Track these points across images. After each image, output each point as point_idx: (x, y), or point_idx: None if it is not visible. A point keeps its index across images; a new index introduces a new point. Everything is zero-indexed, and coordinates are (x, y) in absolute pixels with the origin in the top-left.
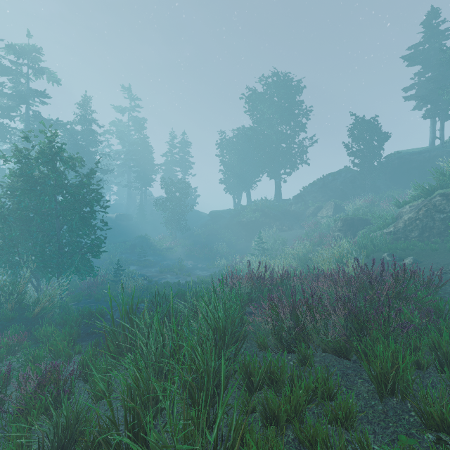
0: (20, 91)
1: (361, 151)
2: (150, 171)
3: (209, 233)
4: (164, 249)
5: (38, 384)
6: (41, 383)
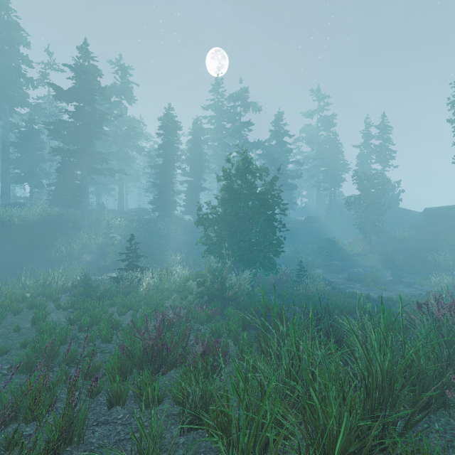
0: (236, 126)
1: None
2: (339, 170)
3: (422, 237)
4: (354, 255)
5: (203, 352)
6: (204, 352)
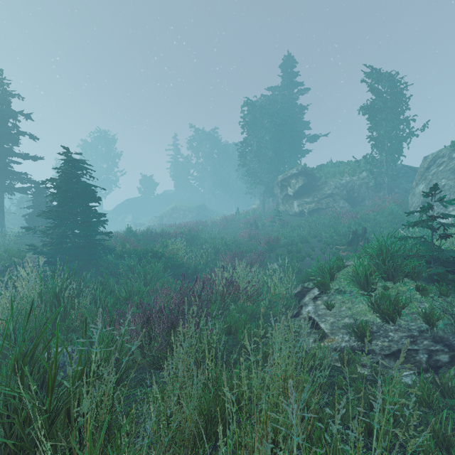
0: None
1: (146, 191)
2: None
3: None
4: None
5: None
6: None
